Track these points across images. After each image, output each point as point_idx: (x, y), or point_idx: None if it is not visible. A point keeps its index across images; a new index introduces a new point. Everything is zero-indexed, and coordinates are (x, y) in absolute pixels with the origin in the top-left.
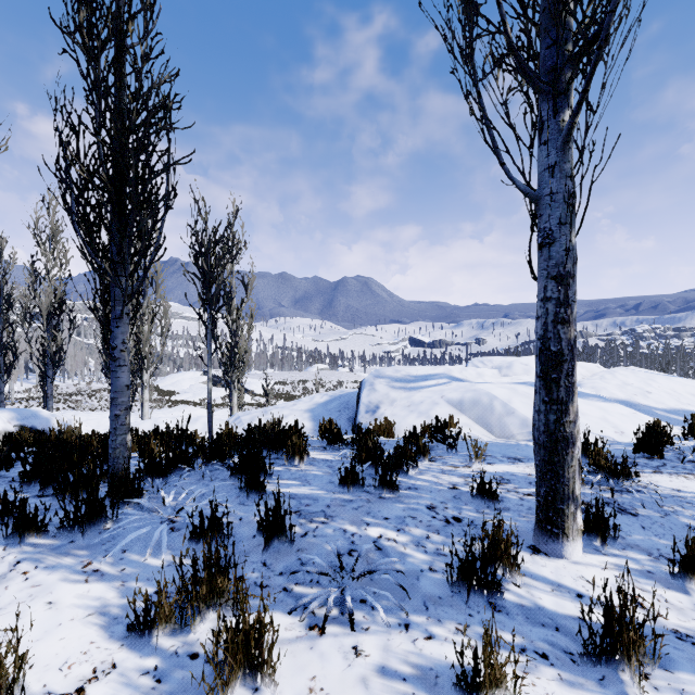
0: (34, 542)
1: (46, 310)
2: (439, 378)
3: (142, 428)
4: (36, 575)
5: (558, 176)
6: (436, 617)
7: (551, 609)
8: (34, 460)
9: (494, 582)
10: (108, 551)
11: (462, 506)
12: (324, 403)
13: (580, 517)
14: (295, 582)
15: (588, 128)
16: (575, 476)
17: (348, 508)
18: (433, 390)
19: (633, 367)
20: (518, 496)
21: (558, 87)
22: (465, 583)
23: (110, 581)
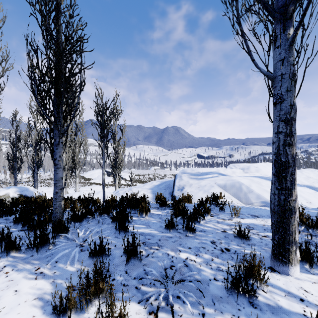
0: (14, 255)
1: (34, 142)
2: (213, 174)
3: (74, 196)
4: (12, 274)
5: (286, 64)
6: (219, 310)
7: (286, 308)
8: (20, 212)
9: (252, 290)
10: (48, 261)
11: (229, 242)
12: (157, 185)
13: (298, 252)
14: (142, 284)
15: (301, 38)
16: (295, 230)
17: (169, 241)
18: (211, 179)
19: (311, 169)
20: (259, 237)
21: (286, 15)
22: (235, 289)
23: (47, 279)
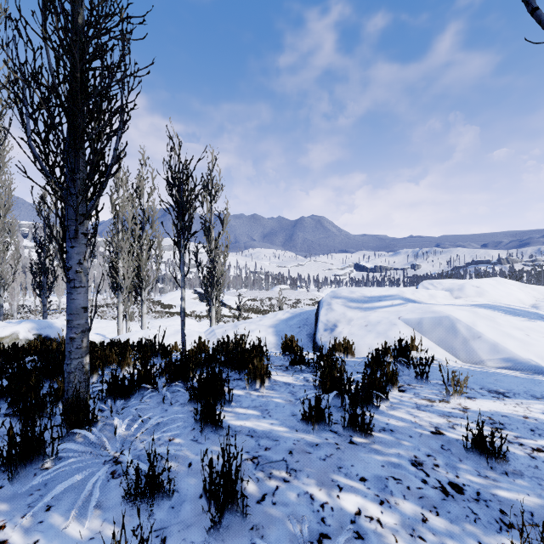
0: None
1: None
2: (393, 299)
3: (135, 338)
4: None
5: None
6: None
7: None
8: (10, 376)
9: None
10: (31, 506)
11: (456, 464)
12: (285, 319)
13: None
14: None
15: None
16: None
17: (313, 458)
18: (389, 310)
19: None
20: (526, 452)
21: None
22: None
23: None
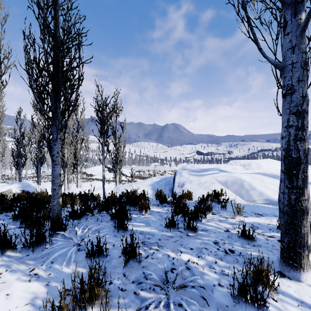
0: (9, 254)
1: (37, 139)
2: (213, 170)
3: (75, 192)
4: (5, 275)
5: (297, 52)
6: None
7: None
8: (19, 209)
9: (262, 299)
10: (44, 262)
11: (233, 242)
12: (157, 181)
13: (310, 257)
14: (141, 288)
15: None
16: (308, 232)
17: (170, 241)
18: (211, 176)
19: None
20: (264, 237)
21: None
22: (242, 298)
23: (41, 281)
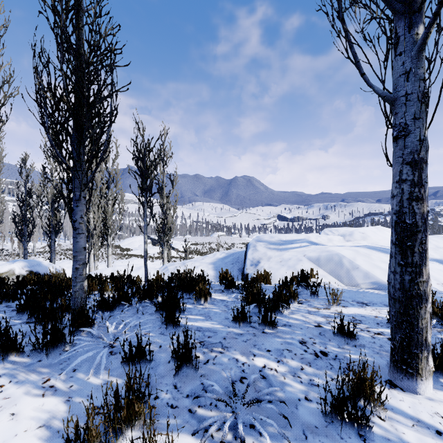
0: (14, 360)
1: (50, 198)
2: (301, 242)
3: (105, 273)
4: (9, 388)
5: (413, 79)
6: None
7: None
8: (26, 297)
9: (363, 417)
10: (63, 369)
11: (326, 342)
12: (222, 258)
13: (431, 360)
14: (198, 404)
15: (435, 41)
16: (427, 326)
17: (239, 341)
18: (298, 250)
19: (442, 235)
20: (370, 335)
21: (413, 6)
22: (337, 415)
23: (60, 396)
